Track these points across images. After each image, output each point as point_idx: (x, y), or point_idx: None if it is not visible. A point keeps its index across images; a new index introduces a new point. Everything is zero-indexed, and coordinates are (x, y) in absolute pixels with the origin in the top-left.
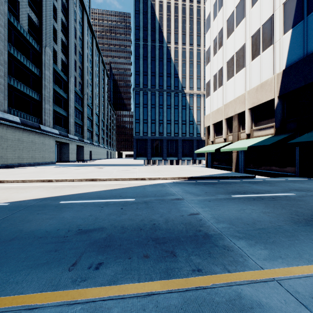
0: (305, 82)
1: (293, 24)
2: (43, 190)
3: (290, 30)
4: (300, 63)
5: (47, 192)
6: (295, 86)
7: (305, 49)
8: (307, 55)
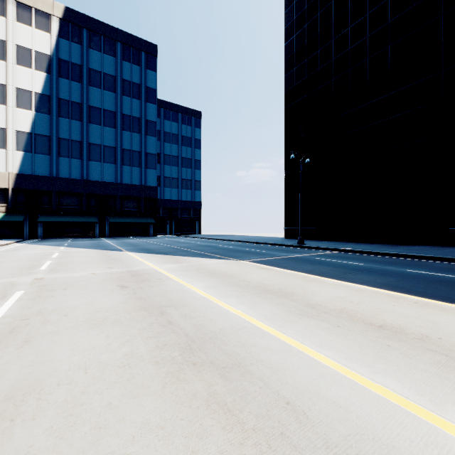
0: (35, 188)
1: (25, 150)
2: (31, 247)
3: (23, 152)
4: (31, 176)
5: (40, 247)
6: (27, 187)
7: (33, 170)
8: (36, 175)
